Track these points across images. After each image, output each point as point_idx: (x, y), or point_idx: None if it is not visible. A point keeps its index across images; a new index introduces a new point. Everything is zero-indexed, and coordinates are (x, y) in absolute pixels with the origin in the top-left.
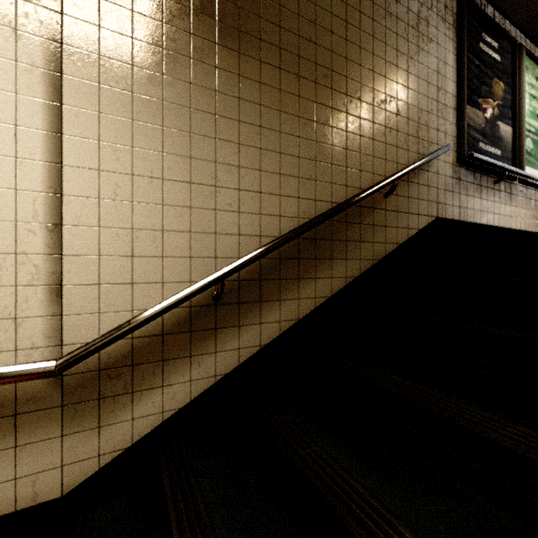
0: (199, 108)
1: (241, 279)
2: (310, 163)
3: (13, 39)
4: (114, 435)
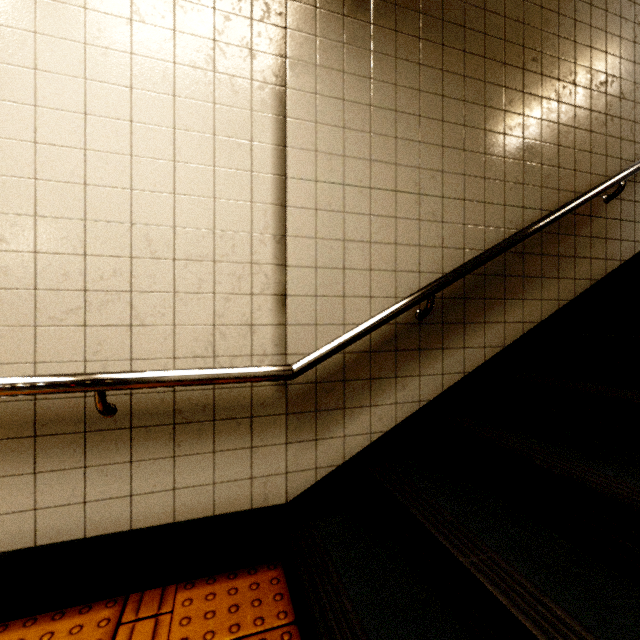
0: (404, 110)
1: (444, 297)
2: (517, 164)
3: (249, 59)
4: (328, 450)
